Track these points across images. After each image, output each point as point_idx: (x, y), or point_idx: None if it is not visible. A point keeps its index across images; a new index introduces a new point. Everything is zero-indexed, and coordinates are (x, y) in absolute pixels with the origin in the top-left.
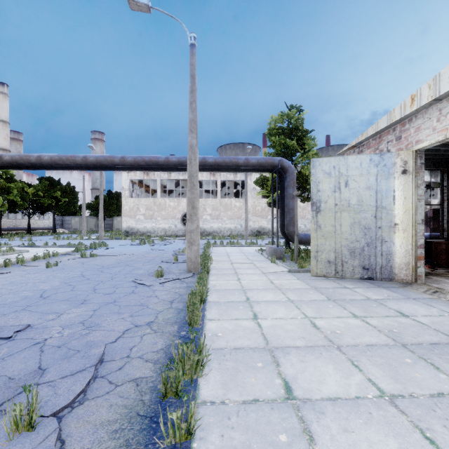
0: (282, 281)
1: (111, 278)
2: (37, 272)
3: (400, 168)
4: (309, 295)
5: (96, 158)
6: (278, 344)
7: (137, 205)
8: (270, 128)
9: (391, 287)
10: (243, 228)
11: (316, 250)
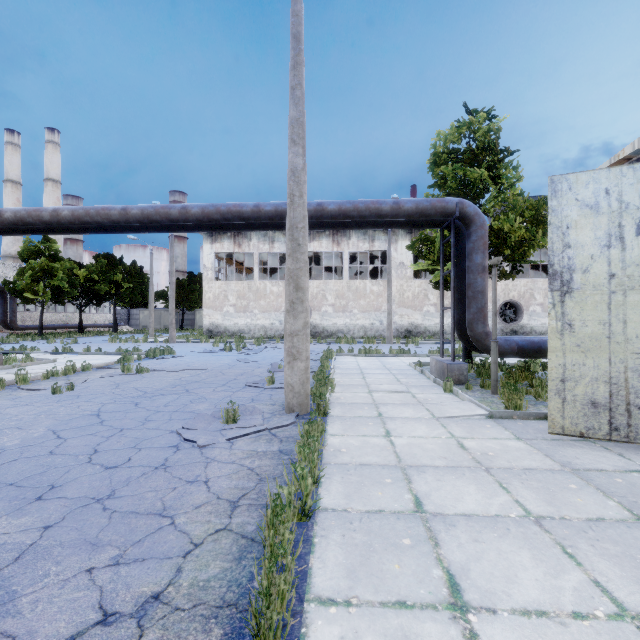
0: (484, 444)
1: (141, 423)
2: (30, 403)
3: None
4: (573, 495)
5: (142, 210)
6: None
7: (224, 292)
8: (436, 152)
9: None
10: (384, 326)
11: (560, 377)
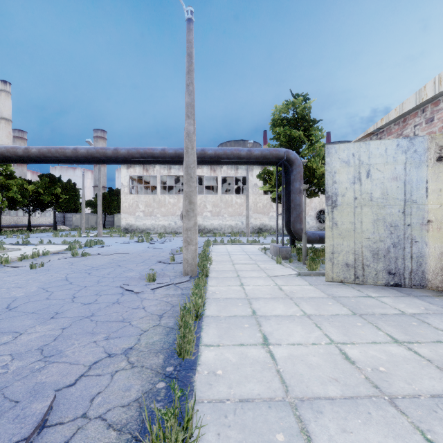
0: (292, 287)
1: (96, 283)
2: (18, 274)
3: (434, 154)
4: (328, 306)
5: (87, 150)
6: (302, 392)
7: (136, 202)
8: (274, 118)
9: (424, 297)
10: (244, 225)
11: (331, 251)
